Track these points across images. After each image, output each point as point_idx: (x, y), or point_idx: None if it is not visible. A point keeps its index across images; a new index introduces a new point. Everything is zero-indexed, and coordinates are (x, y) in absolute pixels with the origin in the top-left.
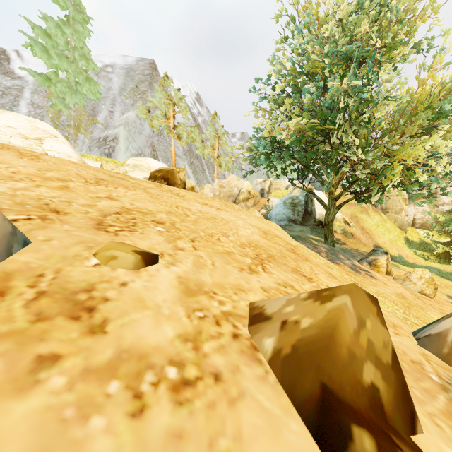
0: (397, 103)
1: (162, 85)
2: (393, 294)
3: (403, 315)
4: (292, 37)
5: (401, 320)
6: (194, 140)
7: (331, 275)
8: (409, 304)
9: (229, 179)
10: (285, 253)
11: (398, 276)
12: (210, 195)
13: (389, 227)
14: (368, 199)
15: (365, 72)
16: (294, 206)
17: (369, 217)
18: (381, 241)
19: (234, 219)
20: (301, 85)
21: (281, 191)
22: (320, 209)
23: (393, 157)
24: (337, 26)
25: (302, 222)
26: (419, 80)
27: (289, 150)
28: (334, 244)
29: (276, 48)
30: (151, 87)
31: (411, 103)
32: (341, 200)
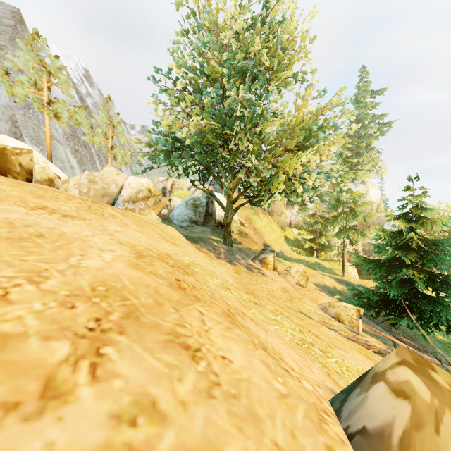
0: (281, 122)
1: (30, 44)
2: (279, 289)
3: (300, 335)
4: (193, 34)
5: (302, 351)
6: (79, 123)
7: (230, 314)
8: (291, 297)
9: (104, 171)
10: (164, 293)
11: (282, 271)
12: (74, 192)
13: (274, 227)
14: (259, 203)
15: (257, 88)
16: (196, 207)
17: (260, 218)
18: (268, 239)
19: (91, 233)
20: (202, 86)
21: (183, 191)
22: (220, 210)
23: (278, 168)
24: (234, 37)
25: (204, 223)
26: (296, 106)
27: (190, 150)
28: (232, 245)
29: (177, 40)
30: (14, 44)
31: (288, 126)
32: (238, 202)
